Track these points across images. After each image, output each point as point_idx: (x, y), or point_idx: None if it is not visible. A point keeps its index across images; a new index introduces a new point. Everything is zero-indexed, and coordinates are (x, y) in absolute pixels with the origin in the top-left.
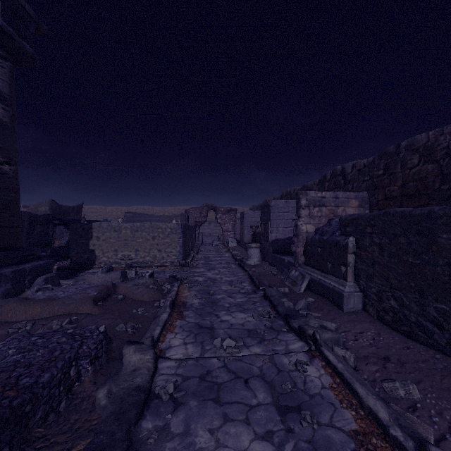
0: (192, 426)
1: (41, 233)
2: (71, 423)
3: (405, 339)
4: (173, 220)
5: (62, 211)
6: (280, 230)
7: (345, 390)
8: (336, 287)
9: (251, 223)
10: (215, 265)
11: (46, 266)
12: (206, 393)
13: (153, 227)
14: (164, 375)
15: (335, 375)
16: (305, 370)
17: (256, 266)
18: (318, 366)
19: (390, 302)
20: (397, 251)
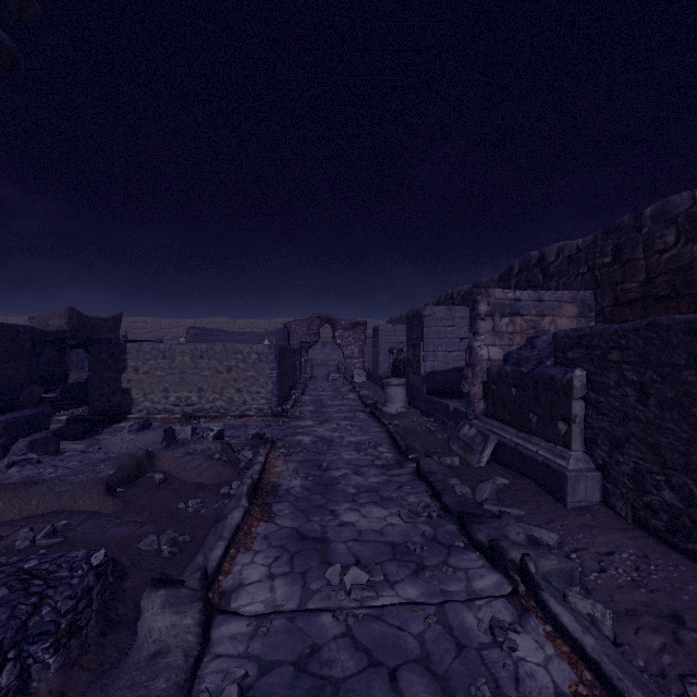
0: None
1: (52, 361)
2: None
3: None
4: (264, 339)
5: (88, 325)
6: (439, 355)
7: None
8: (550, 461)
9: (391, 345)
10: (332, 414)
11: (38, 418)
12: None
13: (228, 352)
14: (222, 660)
15: (580, 661)
16: (514, 646)
17: (400, 415)
18: (539, 636)
19: (663, 494)
20: (679, 397)
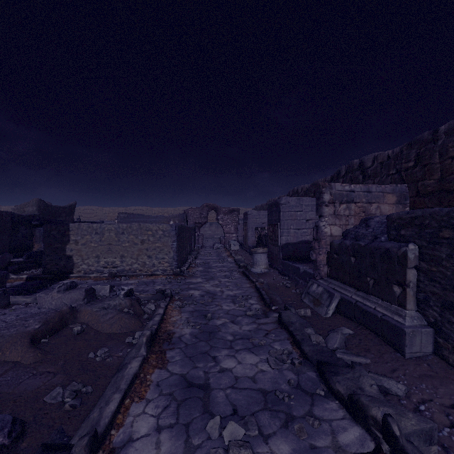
0: None
1: (26, 235)
2: None
3: None
4: (170, 221)
5: (51, 211)
6: (291, 232)
7: None
8: (388, 317)
9: (256, 225)
10: (216, 273)
11: None
12: None
13: (142, 229)
14: None
15: None
16: None
17: (264, 274)
18: None
19: None
20: None
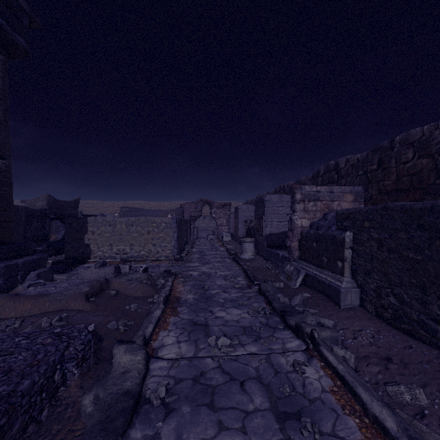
0: (184, 436)
1: (38, 227)
2: (53, 434)
3: (406, 337)
4: (168, 214)
5: (59, 205)
6: (274, 224)
7: (347, 394)
8: (333, 283)
9: (246, 218)
10: (210, 259)
11: (40, 260)
12: (199, 397)
13: (148, 222)
14: (156, 377)
15: (336, 377)
16: (303, 371)
17: (251, 260)
18: (317, 367)
19: (390, 299)
20: (397, 246)
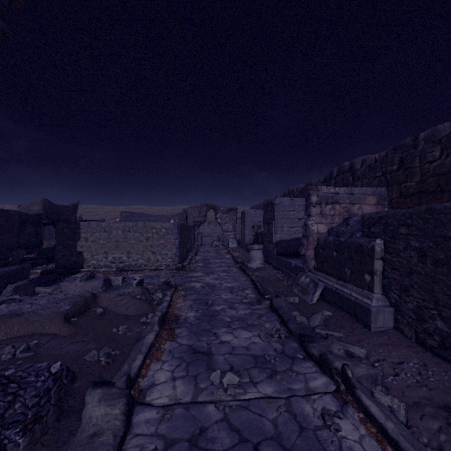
0: None
1: (32, 233)
2: None
3: None
4: (170, 219)
5: (56, 210)
6: (285, 230)
7: None
8: (359, 300)
9: (253, 223)
10: (215, 268)
11: (20, 271)
12: None
13: (146, 228)
14: (139, 437)
15: (384, 439)
16: (338, 428)
17: (259, 269)
18: (355, 420)
19: (436, 323)
20: (447, 258)
